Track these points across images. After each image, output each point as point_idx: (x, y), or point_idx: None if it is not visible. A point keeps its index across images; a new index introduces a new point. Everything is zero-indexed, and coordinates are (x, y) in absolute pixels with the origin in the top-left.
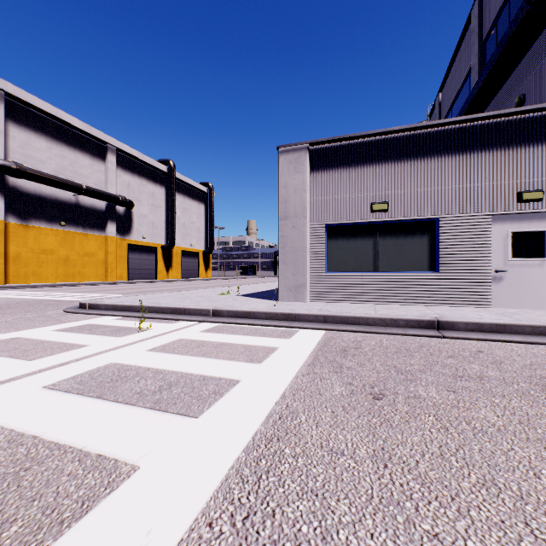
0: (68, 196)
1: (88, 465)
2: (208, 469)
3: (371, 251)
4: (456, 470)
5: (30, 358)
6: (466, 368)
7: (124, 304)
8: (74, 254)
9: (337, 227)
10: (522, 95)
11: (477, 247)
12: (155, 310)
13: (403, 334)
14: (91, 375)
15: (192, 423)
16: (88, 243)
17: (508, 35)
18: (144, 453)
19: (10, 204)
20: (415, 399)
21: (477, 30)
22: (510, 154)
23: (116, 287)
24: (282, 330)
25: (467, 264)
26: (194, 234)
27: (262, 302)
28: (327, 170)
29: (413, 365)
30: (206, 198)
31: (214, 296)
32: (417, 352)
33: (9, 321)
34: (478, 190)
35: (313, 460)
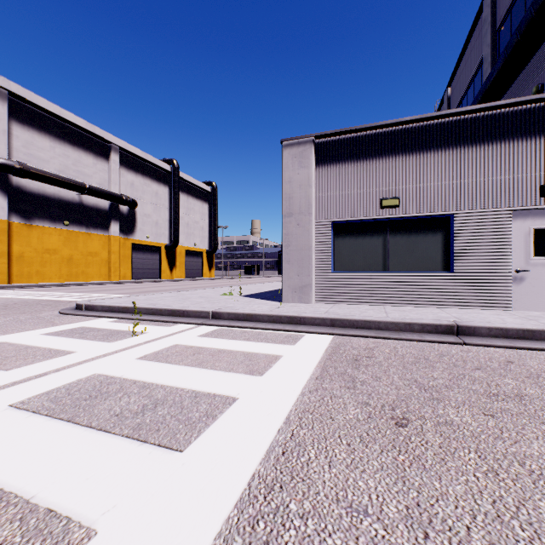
0: (72, 196)
1: (30, 527)
2: (187, 537)
3: (380, 249)
4: (525, 544)
5: (7, 368)
6: (499, 383)
7: (120, 305)
8: (78, 254)
9: (344, 224)
10: (540, 84)
11: (496, 245)
12: (153, 312)
13: (419, 340)
14: (68, 390)
15: (174, 460)
16: (91, 243)
17: (526, 19)
18: (107, 508)
19: (14, 203)
20: (447, 427)
21: (489, 19)
22: (532, 145)
23: (119, 286)
24: (286, 335)
25: (485, 263)
26: (198, 233)
27: (265, 303)
28: (333, 164)
29: (436, 379)
30: (210, 197)
31: (216, 297)
32: (438, 363)
33: (0, 323)
34: (497, 184)
35: (327, 523)
